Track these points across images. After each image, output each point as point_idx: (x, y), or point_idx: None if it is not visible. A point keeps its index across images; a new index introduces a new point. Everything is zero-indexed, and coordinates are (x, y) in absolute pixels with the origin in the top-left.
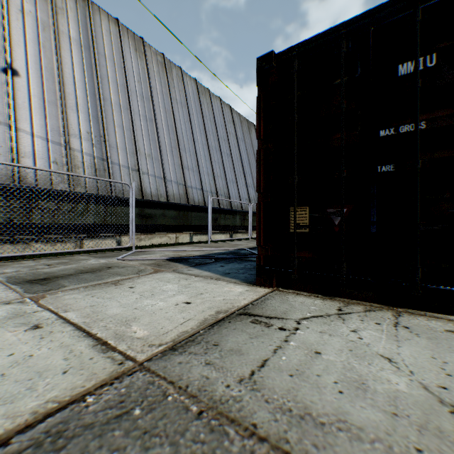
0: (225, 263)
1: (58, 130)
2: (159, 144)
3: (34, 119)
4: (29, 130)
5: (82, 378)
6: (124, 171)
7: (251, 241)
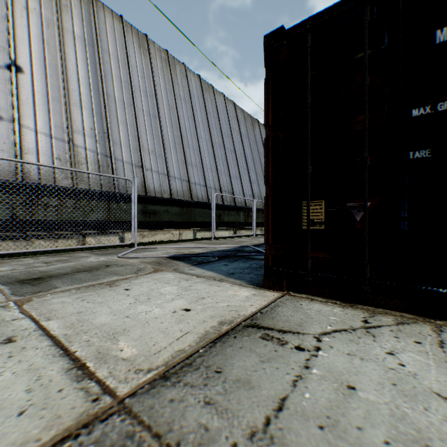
0: (229, 262)
1: (62, 126)
2: (163, 140)
3: (38, 115)
4: (33, 127)
5: (41, 424)
6: (127, 167)
7: (255, 238)
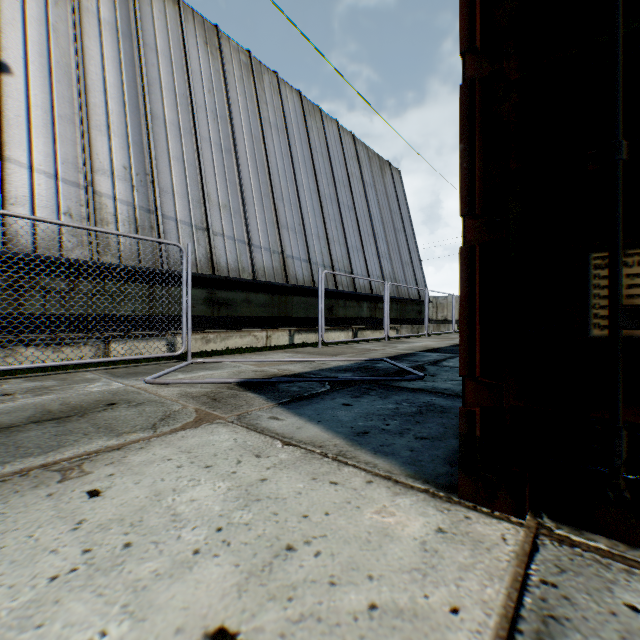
0: (352, 396)
1: (75, 162)
2: (242, 188)
3: (34, 144)
4: (25, 161)
5: None
6: (184, 230)
7: (389, 343)
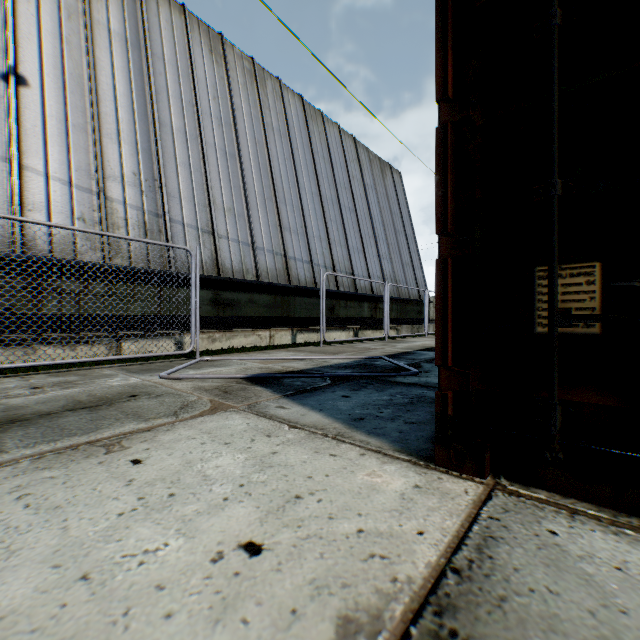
0: (350, 389)
1: (87, 169)
2: (246, 192)
3: (50, 152)
4: (41, 169)
5: None
6: (190, 233)
7: (388, 343)
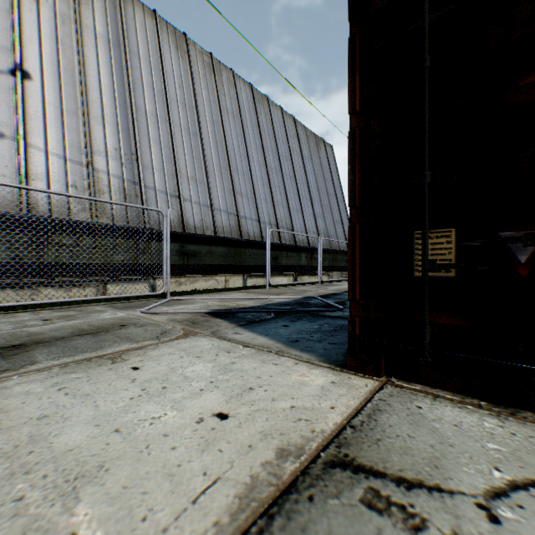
0: (289, 321)
1: (79, 146)
2: (205, 163)
3: (49, 132)
4: (42, 146)
5: None
6: (161, 197)
7: (321, 286)
